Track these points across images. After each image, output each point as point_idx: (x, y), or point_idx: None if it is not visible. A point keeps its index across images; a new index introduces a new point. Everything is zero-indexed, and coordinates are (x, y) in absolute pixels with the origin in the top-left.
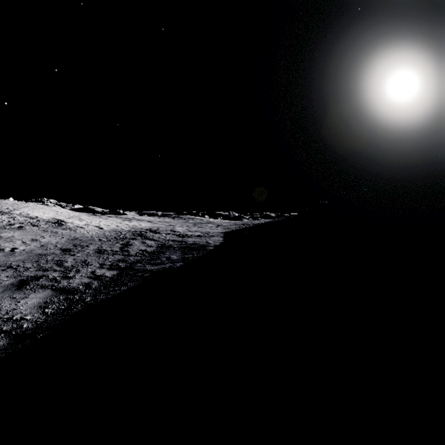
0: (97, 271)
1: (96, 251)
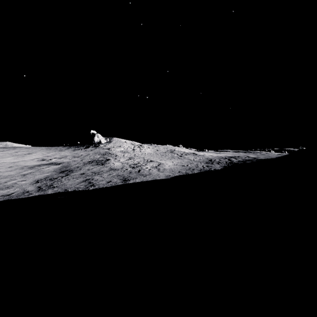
0: (227, 163)
1: (220, 160)
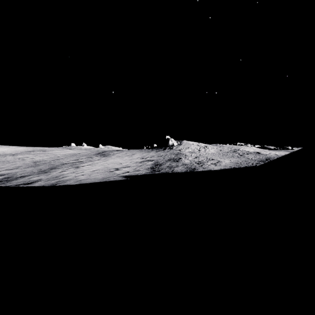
0: None
1: None
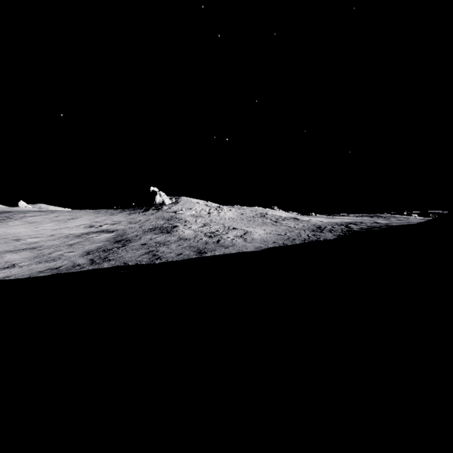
0: (343, 232)
1: (333, 228)
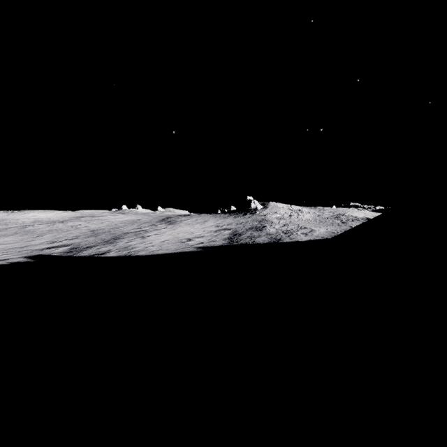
0: None
1: None
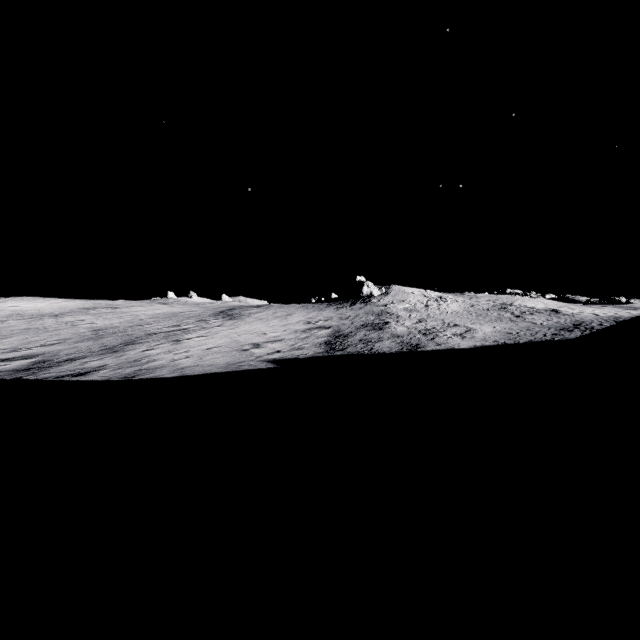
0: None
1: (598, 325)
